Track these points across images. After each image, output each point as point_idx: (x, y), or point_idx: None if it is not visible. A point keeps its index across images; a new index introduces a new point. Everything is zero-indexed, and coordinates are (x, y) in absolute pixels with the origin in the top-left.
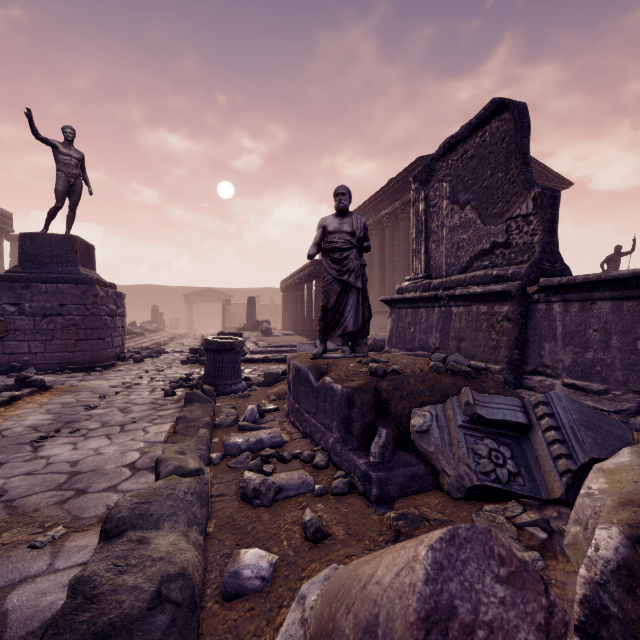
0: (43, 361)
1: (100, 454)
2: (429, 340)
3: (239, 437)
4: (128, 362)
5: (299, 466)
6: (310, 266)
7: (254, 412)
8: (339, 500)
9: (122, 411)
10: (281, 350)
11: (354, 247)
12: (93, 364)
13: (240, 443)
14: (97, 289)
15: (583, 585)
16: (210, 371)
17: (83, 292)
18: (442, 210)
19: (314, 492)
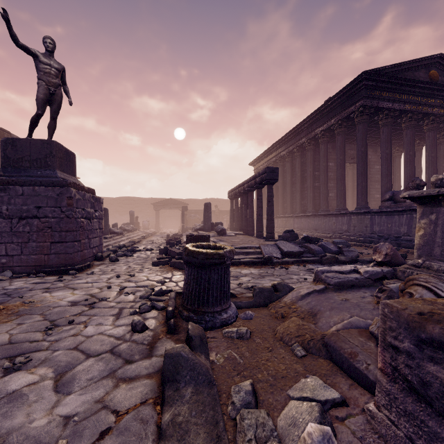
0: (19, 263)
1: None
2: None
3: None
4: (104, 261)
5: None
6: (263, 174)
7: None
8: None
9: (57, 381)
10: (246, 252)
11: None
12: (67, 266)
13: None
14: (72, 192)
15: None
16: (192, 293)
17: (58, 194)
18: None
19: None
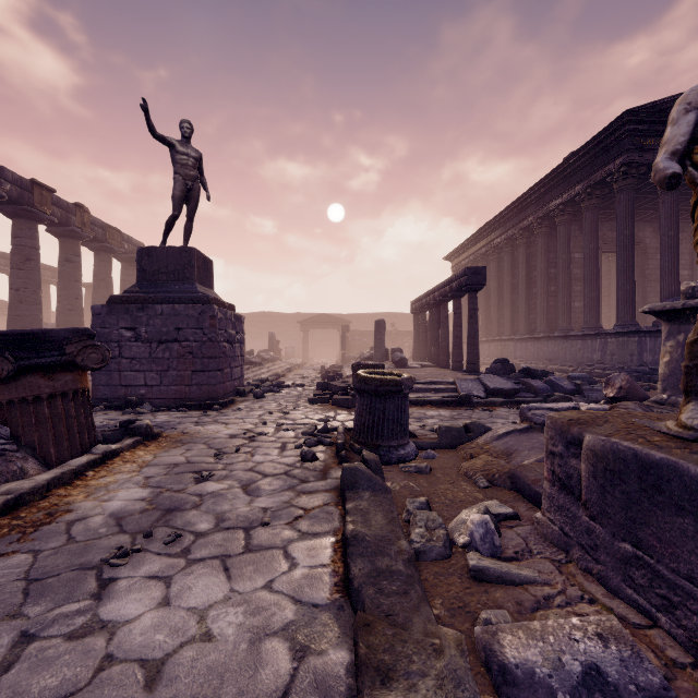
0: (159, 395)
1: (208, 638)
2: None
3: (521, 639)
4: (248, 398)
5: None
6: (462, 277)
7: (489, 531)
8: None
9: (245, 489)
10: (434, 388)
11: None
12: (210, 401)
13: (542, 674)
14: (215, 309)
15: None
16: (365, 424)
17: (200, 313)
18: None
19: None
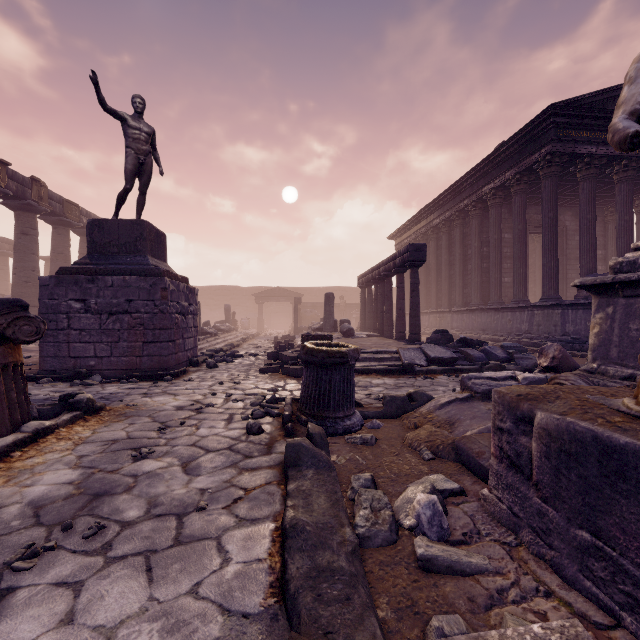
0: (109, 366)
1: None
2: None
3: None
4: (201, 367)
5: None
6: (404, 253)
7: (436, 512)
8: None
9: (185, 467)
10: (379, 357)
11: None
12: (162, 371)
13: None
14: (166, 282)
15: None
16: (311, 396)
17: (151, 285)
18: None
19: None
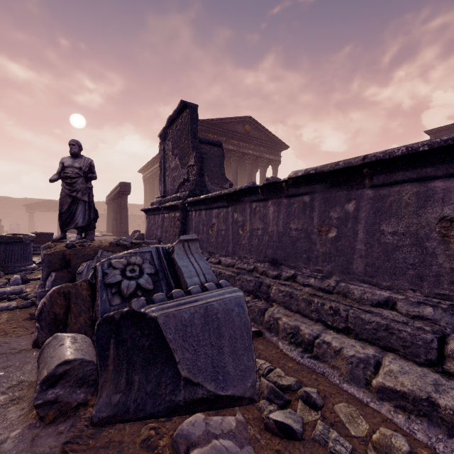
0: None
1: None
2: (158, 233)
3: None
4: None
5: (18, 301)
6: (119, 186)
7: (18, 279)
8: (21, 310)
9: None
10: None
11: (81, 176)
12: None
13: None
14: None
15: (41, 304)
16: (1, 257)
17: None
18: (169, 157)
19: (8, 308)
